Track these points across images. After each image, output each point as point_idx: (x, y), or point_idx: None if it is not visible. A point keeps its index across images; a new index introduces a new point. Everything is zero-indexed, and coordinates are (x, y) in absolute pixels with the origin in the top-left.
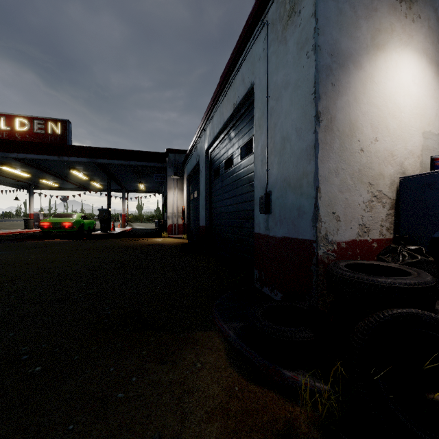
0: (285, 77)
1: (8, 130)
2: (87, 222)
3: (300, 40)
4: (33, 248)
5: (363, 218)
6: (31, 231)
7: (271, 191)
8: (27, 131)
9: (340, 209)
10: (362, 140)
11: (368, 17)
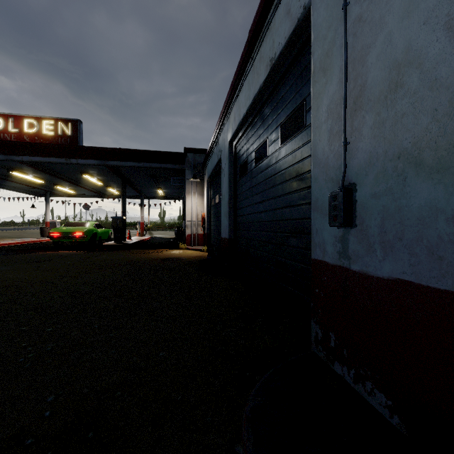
0: None
1: (16, 132)
2: (101, 231)
3: None
4: (30, 263)
5: None
6: (47, 240)
7: (355, 182)
8: (36, 132)
9: None
10: None
11: None
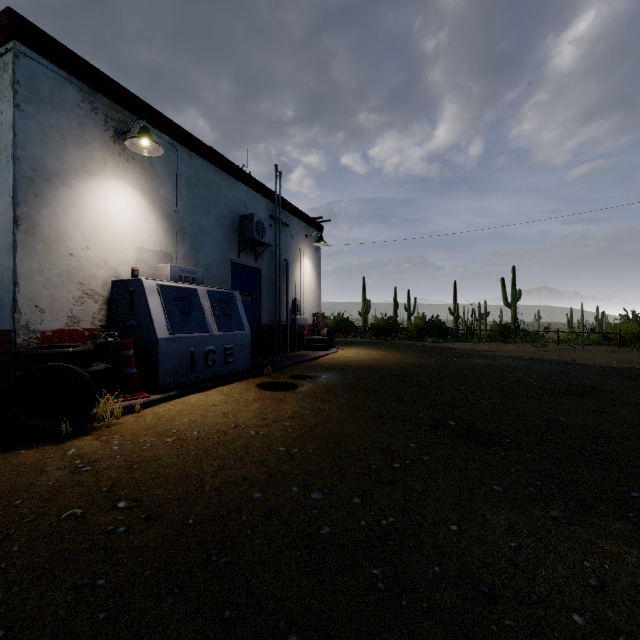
0: None
1: None
2: None
3: (3, 139)
4: None
5: (73, 311)
6: None
7: None
8: None
9: (45, 303)
10: (72, 247)
11: (79, 146)
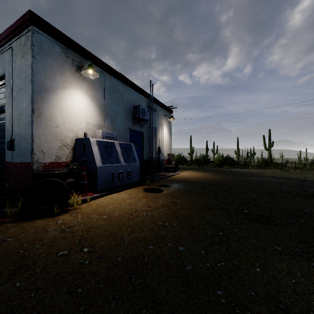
0: (20, 84)
1: None
2: None
3: (27, 72)
4: None
5: (57, 153)
6: None
7: (14, 138)
8: None
9: (45, 149)
10: (57, 123)
11: (60, 74)
